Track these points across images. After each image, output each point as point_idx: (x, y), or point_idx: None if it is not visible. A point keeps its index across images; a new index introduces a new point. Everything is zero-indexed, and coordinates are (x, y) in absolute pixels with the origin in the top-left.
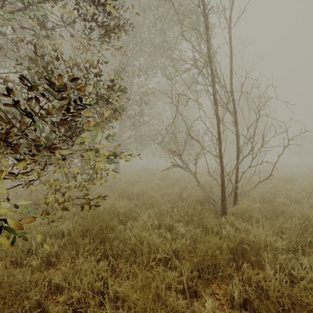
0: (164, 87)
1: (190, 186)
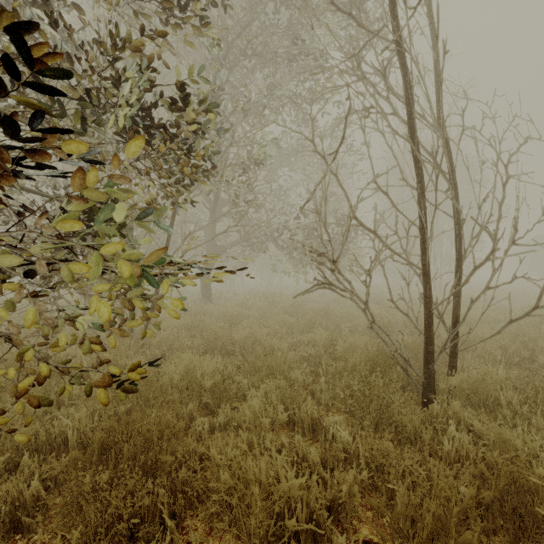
0: (294, 142)
1: (346, 326)
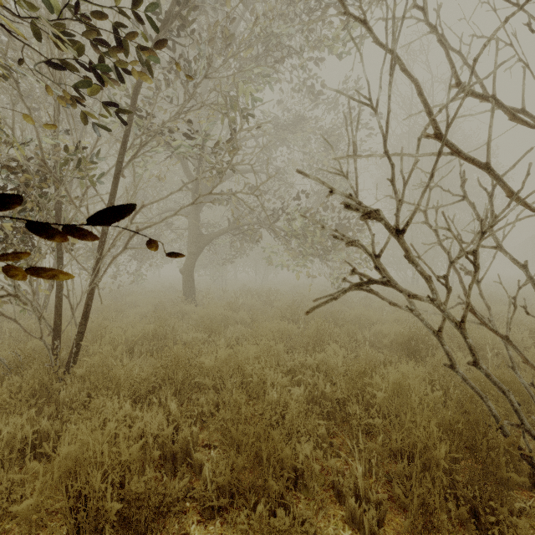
0: (292, 115)
1: (362, 335)
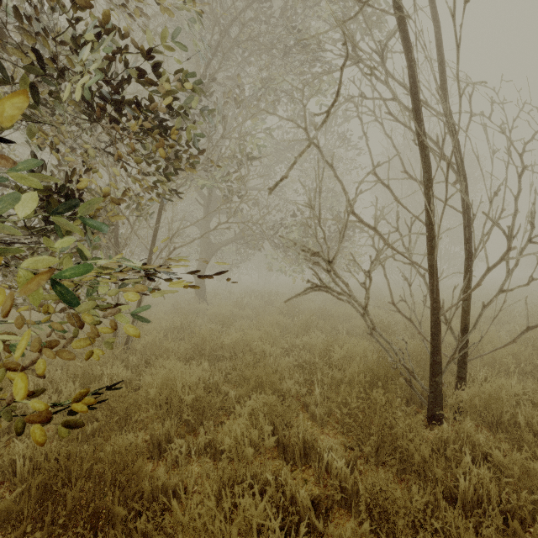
0: (290, 137)
1: (343, 327)
